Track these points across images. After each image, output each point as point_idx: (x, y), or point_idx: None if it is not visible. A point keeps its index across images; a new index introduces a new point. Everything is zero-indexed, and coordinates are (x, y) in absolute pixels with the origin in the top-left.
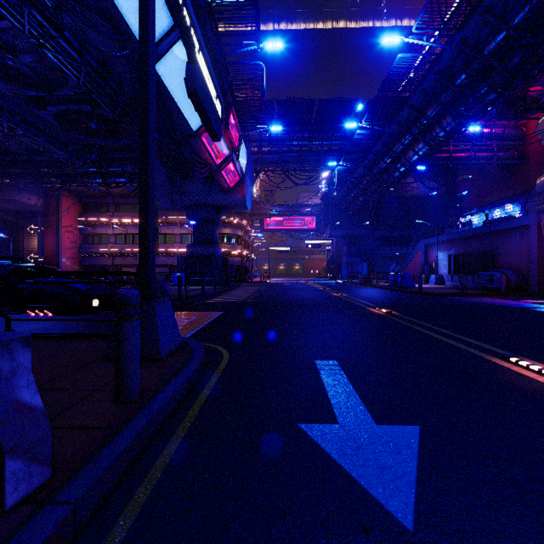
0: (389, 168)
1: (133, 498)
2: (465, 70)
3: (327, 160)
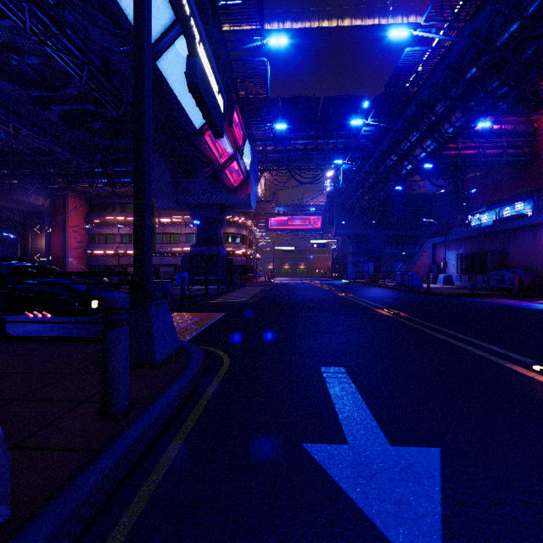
0: (396, 166)
1: (108, 540)
2: (476, 64)
3: (332, 158)
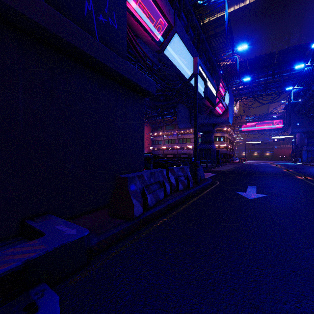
0: None
1: (203, 192)
2: None
3: (286, 85)
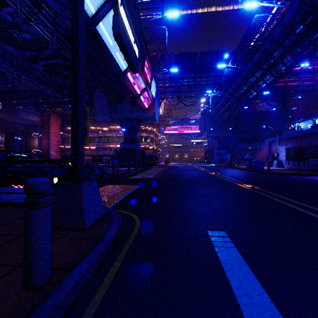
0: (246, 93)
1: None
2: (303, 22)
3: (205, 90)
